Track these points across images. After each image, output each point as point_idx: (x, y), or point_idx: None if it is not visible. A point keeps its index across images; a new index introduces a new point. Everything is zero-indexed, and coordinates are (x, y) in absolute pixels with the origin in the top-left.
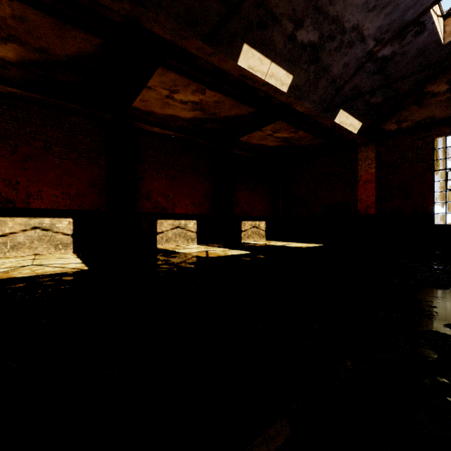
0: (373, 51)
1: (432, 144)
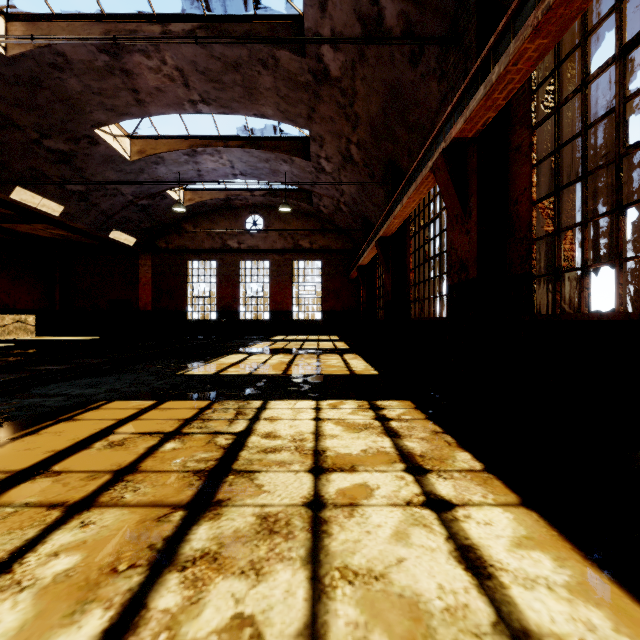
0: (134, 201)
1: (186, 264)
